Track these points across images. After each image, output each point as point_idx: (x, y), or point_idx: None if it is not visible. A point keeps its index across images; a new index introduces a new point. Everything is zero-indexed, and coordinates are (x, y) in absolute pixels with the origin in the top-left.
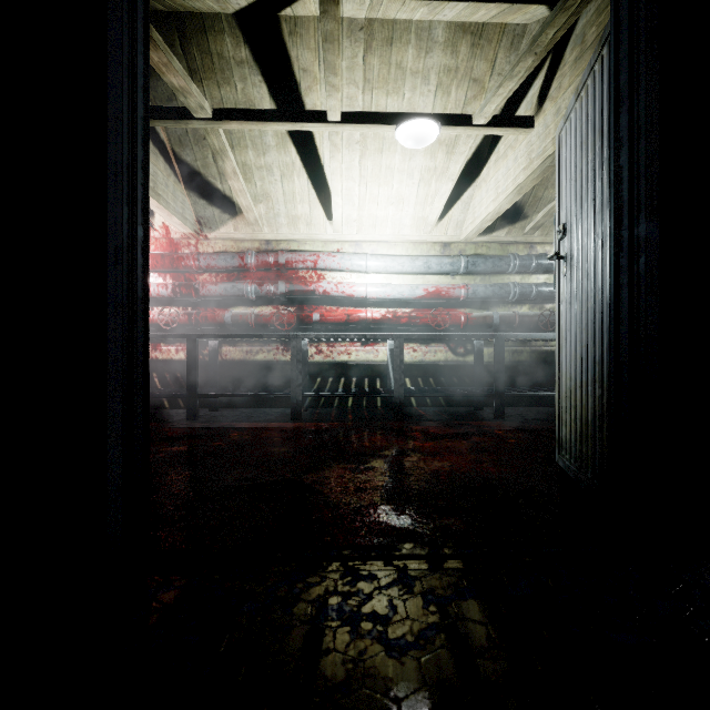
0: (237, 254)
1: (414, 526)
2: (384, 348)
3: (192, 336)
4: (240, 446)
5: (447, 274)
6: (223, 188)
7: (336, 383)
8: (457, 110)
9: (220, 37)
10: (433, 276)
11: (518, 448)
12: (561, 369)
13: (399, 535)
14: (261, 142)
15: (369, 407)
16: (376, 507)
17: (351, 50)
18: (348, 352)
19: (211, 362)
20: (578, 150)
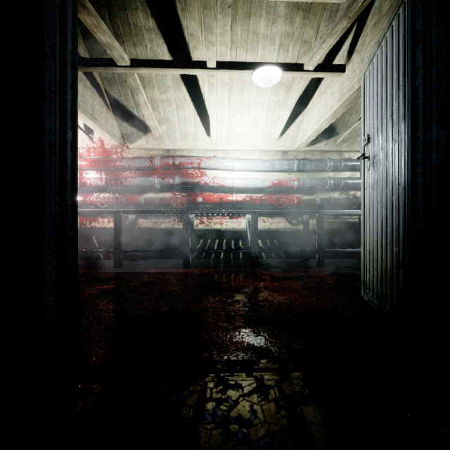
0: (148, 158)
1: (267, 345)
2: (244, 220)
3: (118, 212)
4: (148, 285)
5: (285, 171)
6: (138, 114)
7: (213, 243)
8: (293, 62)
9: (135, 12)
10: (276, 173)
11: (335, 287)
12: (366, 234)
13: (257, 351)
14: (163, 84)
15: (235, 259)
16: (240, 330)
17: (222, 21)
18: (221, 222)
19: (131, 229)
20: (379, 82)
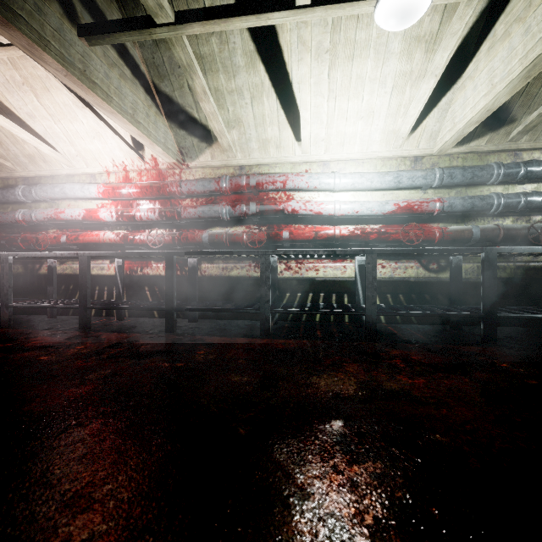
0: (214, 179)
1: None
2: (351, 265)
3: (170, 254)
4: (200, 370)
5: (418, 189)
6: (199, 116)
7: (304, 298)
8: None
9: None
10: (403, 192)
11: None
12: None
13: None
14: (231, 64)
15: (337, 322)
16: None
17: None
18: (316, 268)
19: (190, 277)
20: None
